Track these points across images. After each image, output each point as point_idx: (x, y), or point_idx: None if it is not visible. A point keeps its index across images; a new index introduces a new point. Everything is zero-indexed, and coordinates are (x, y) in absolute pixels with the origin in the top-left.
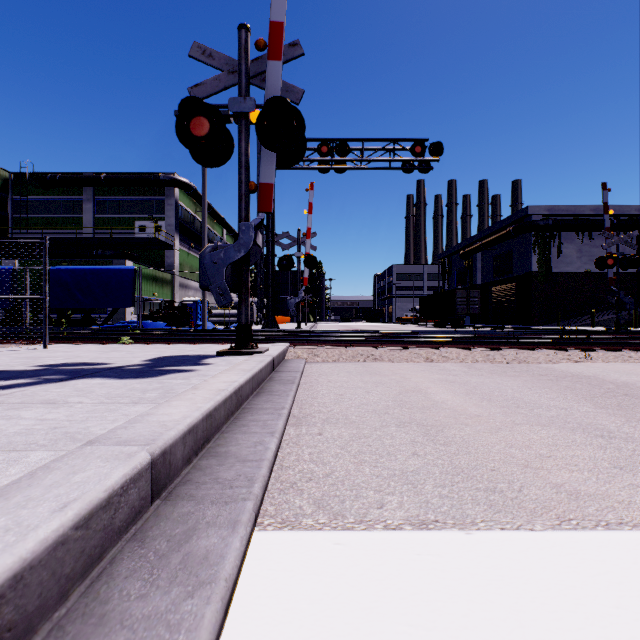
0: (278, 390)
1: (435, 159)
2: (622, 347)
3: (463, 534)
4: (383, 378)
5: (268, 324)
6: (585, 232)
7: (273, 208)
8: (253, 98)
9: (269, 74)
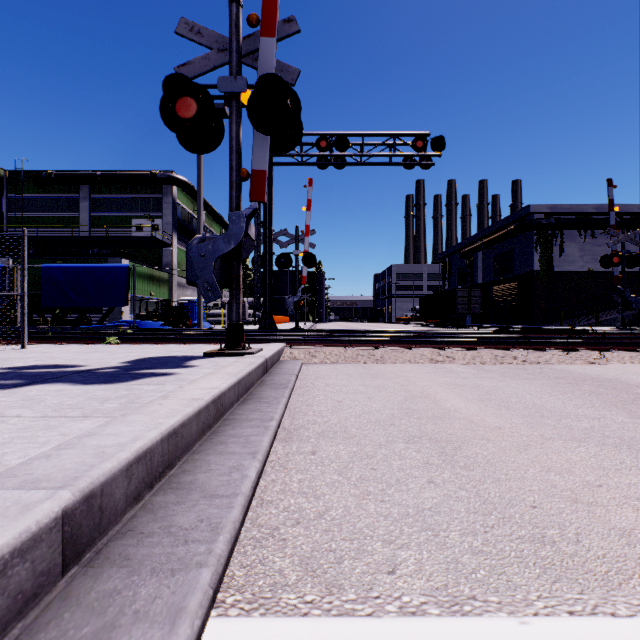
0: (268, 396)
1: (437, 154)
2: (637, 347)
3: (516, 624)
4: (386, 381)
5: (265, 323)
6: (587, 231)
7: (271, 204)
8: (244, 77)
9: (262, 52)
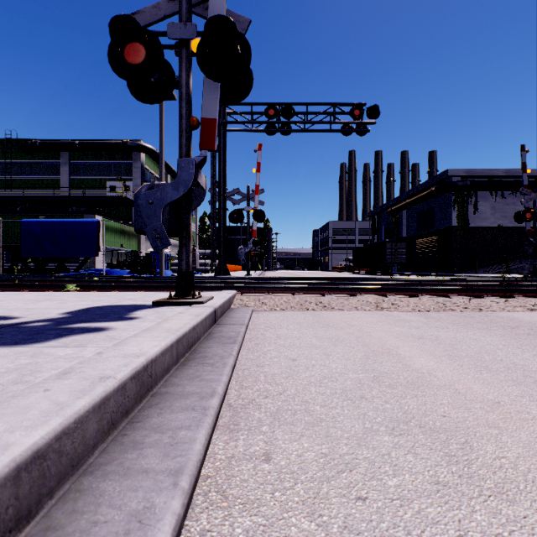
0: (213, 355)
1: (372, 122)
2: None
3: None
4: (339, 332)
5: (220, 272)
6: (498, 192)
7: (225, 166)
8: (194, 24)
9: None
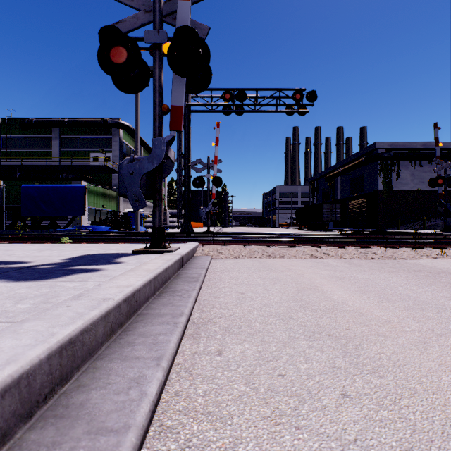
0: (181, 289)
1: (310, 104)
2: None
3: None
4: (279, 274)
5: (185, 228)
6: (416, 161)
7: (189, 141)
8: (165, 31)
9: (179, 12)
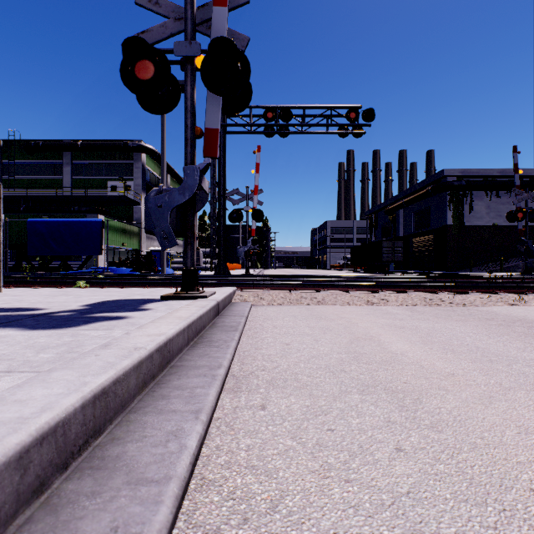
0: (218, 339)
1: (367, 124)
2: None
3: None
4: (329, 323)
5: (220, 270)
6: (493, 191)
7: (224, 167)
8: (198, 42)
9: (215, 20)
